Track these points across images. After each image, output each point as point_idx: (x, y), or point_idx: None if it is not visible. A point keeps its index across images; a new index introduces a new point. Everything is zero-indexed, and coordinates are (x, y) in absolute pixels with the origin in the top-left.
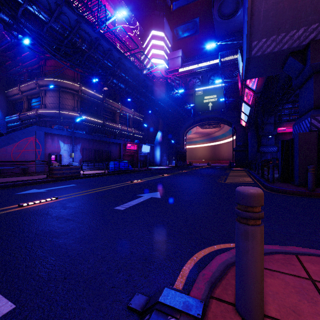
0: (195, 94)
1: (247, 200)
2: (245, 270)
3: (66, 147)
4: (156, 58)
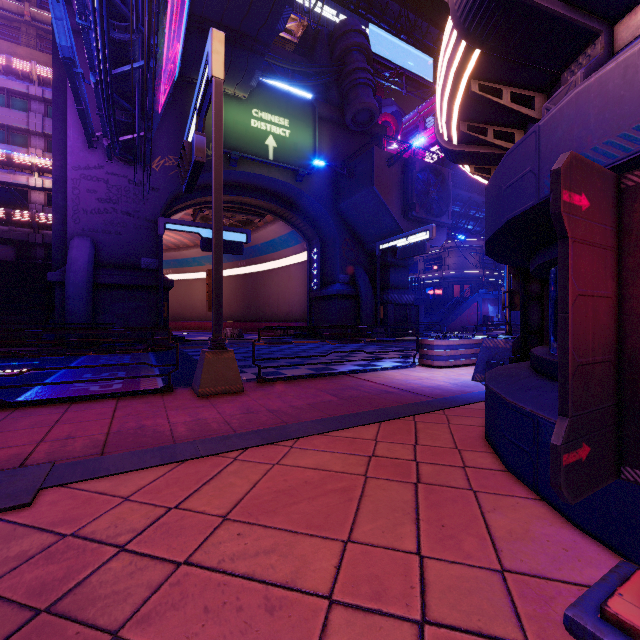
0: None
1: None
2: None
3: (492, 309)
4: None
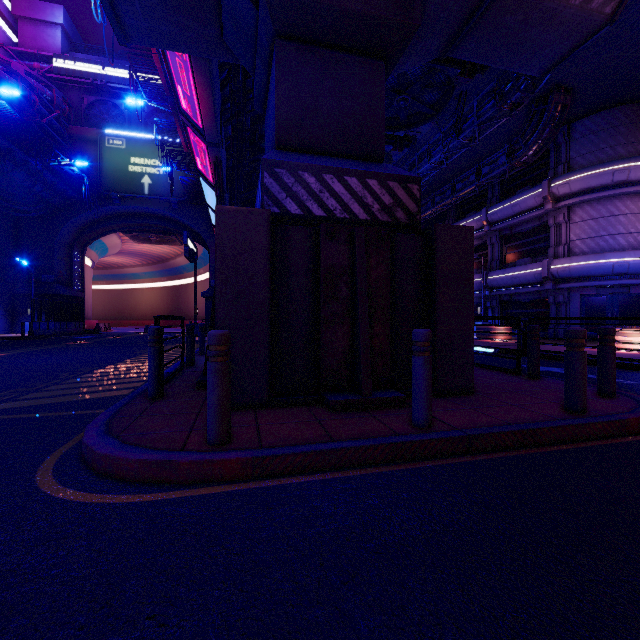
0: (103, 143)
1: None
2: None
3: None
4: None
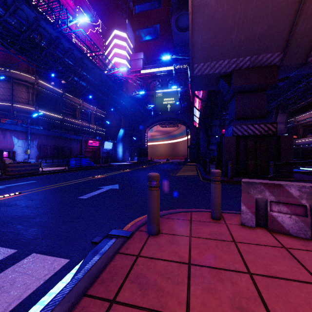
0: (155, 96)
1: (151, 179)
2: (150, 212)
3: (21, 143)
4: (118, 57)
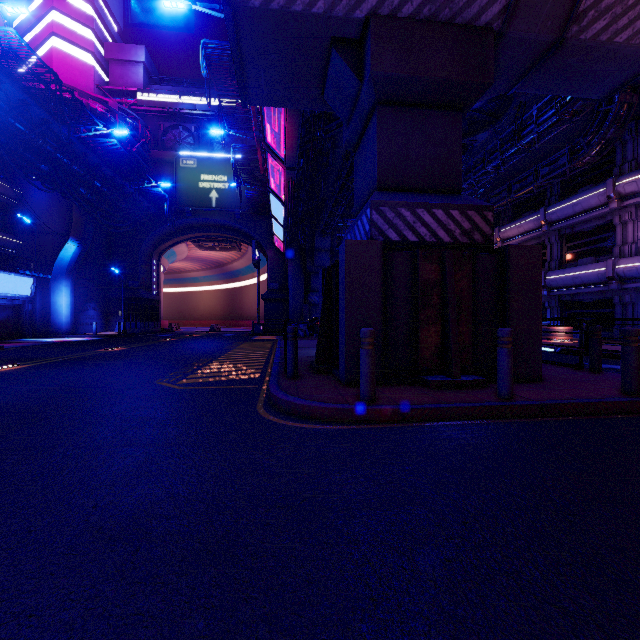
0: (178, 164)
1: None
2: None
3: None
4: (66, 39)
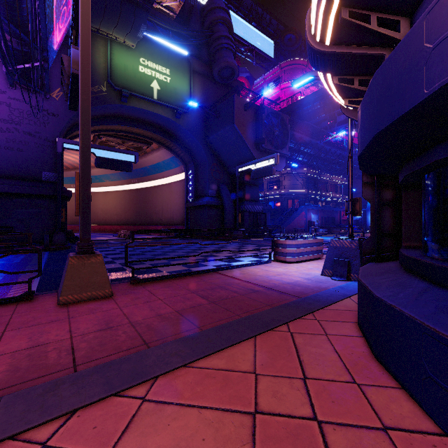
0: None
1: None
2: None
3: (313, 216)
4: None
